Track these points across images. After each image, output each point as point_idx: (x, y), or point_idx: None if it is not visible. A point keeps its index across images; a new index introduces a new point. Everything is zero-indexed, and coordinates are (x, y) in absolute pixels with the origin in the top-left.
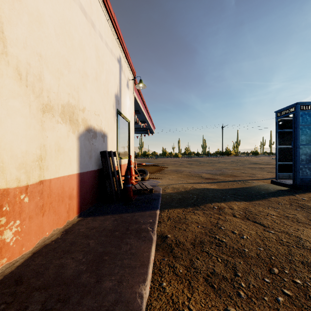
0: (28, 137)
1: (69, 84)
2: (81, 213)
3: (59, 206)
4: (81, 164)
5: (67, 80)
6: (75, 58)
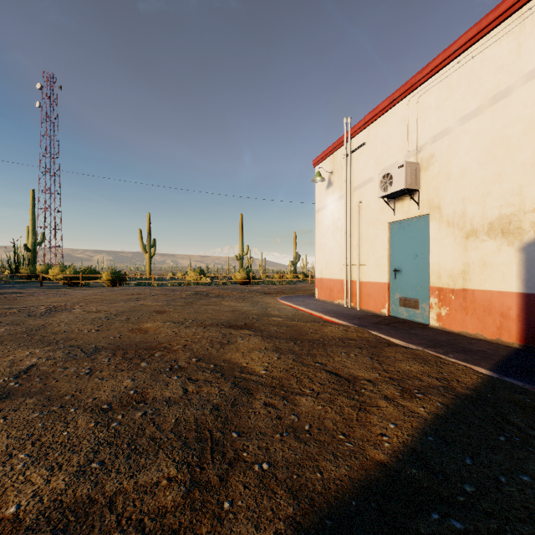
0: (454, 259)
1: (501, 196)
2: (530, 347)
3: (485, 317)
4: (531, 282)
5: (497, 194)
6: (513, 158)
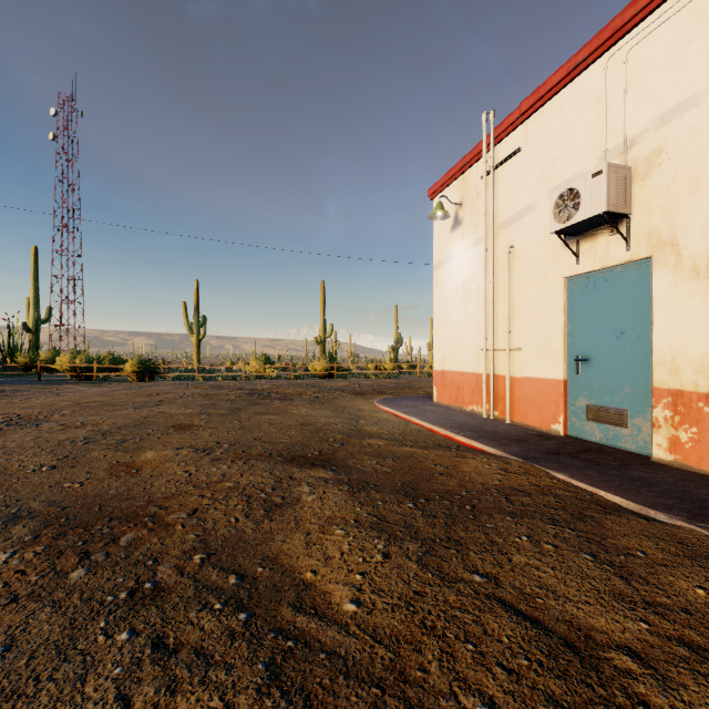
0: None
1: None
2: None
3: None
4: None
5: None
6: None
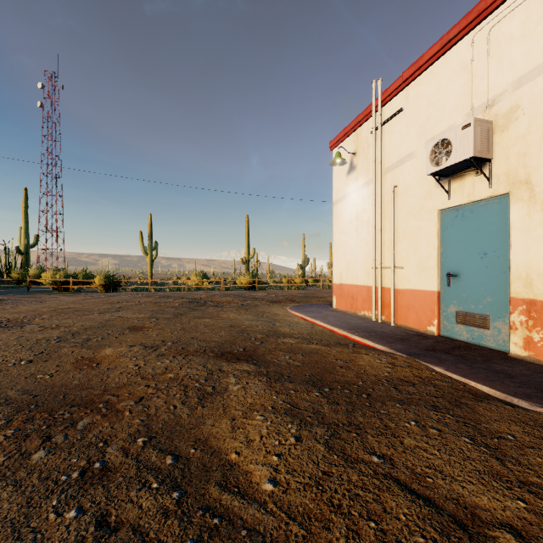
0: None
1: None
2: None
3: None
4: None
5: None
6: None
